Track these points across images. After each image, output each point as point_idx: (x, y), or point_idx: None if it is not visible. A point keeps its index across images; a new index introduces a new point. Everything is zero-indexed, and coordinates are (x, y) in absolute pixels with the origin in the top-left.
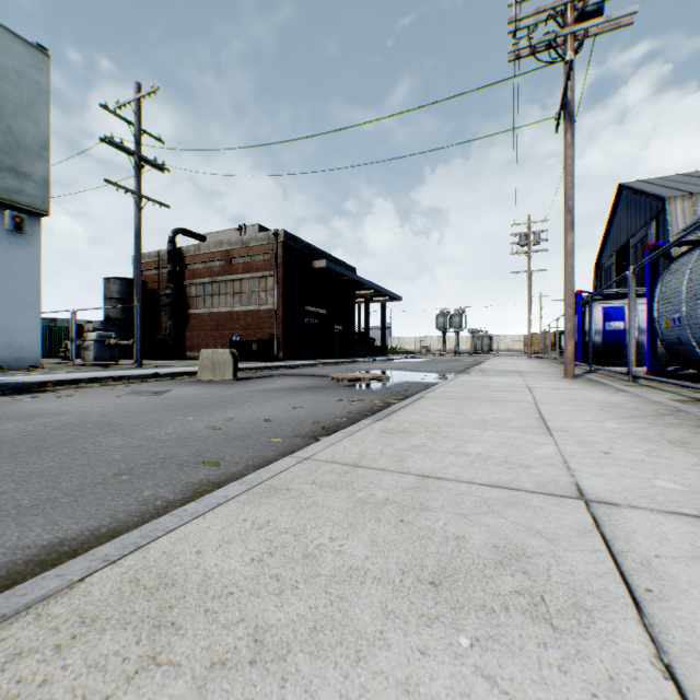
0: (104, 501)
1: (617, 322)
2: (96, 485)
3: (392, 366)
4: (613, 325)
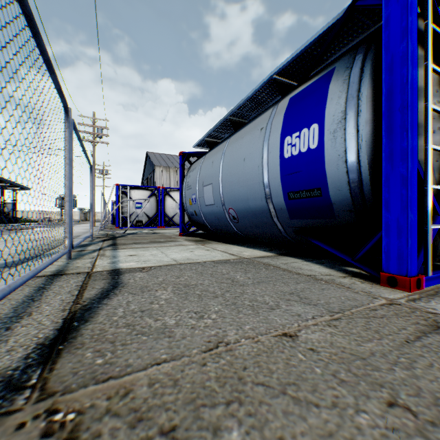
0: None
1: None
2: None
3: None
4: None
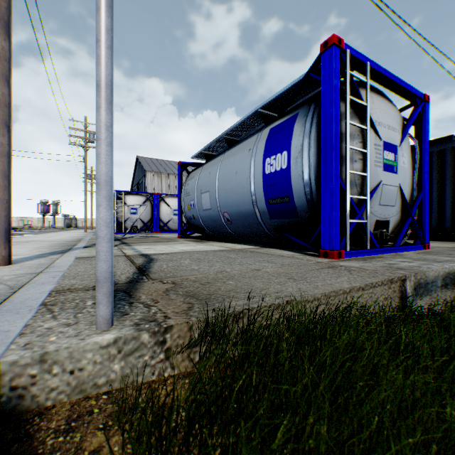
0: None
1: None
2: None
3: None
4: None
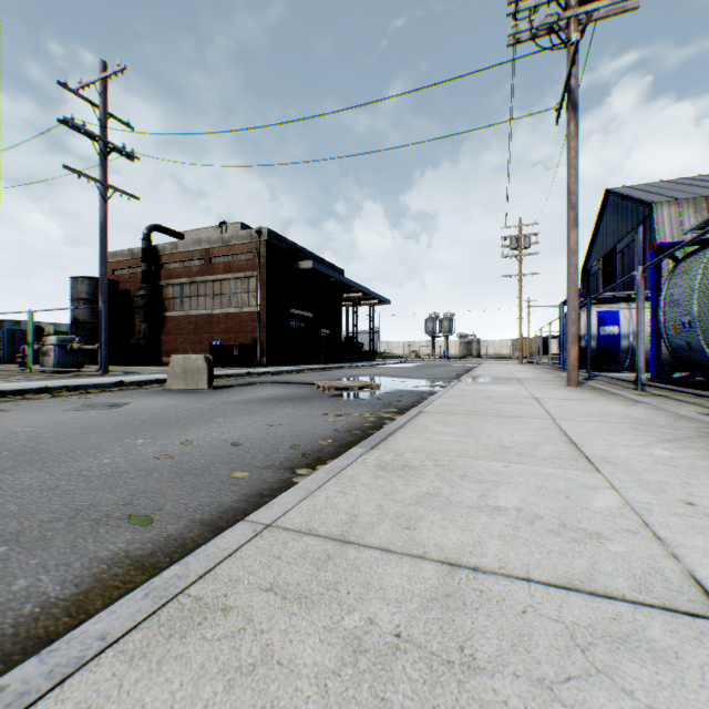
0: None
1: (612, 326)
2: None
3: (381, 372)
4: (607, 330)
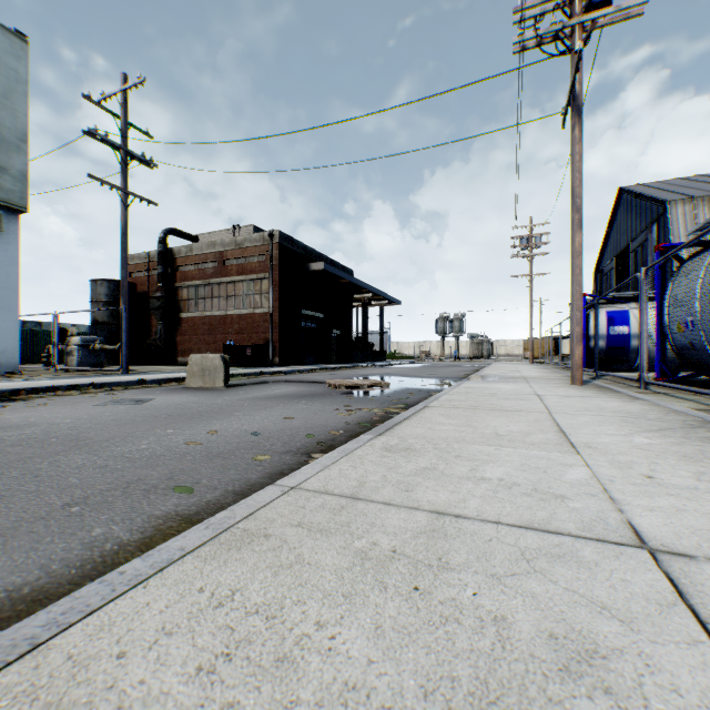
0: (40, 544)
1: (621, 326)
2: (37, 520)
3: (391, 372)
4: (617, 329)
